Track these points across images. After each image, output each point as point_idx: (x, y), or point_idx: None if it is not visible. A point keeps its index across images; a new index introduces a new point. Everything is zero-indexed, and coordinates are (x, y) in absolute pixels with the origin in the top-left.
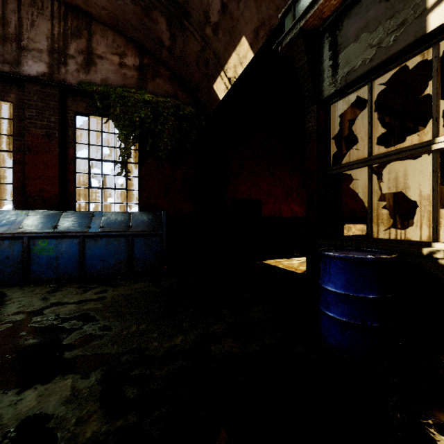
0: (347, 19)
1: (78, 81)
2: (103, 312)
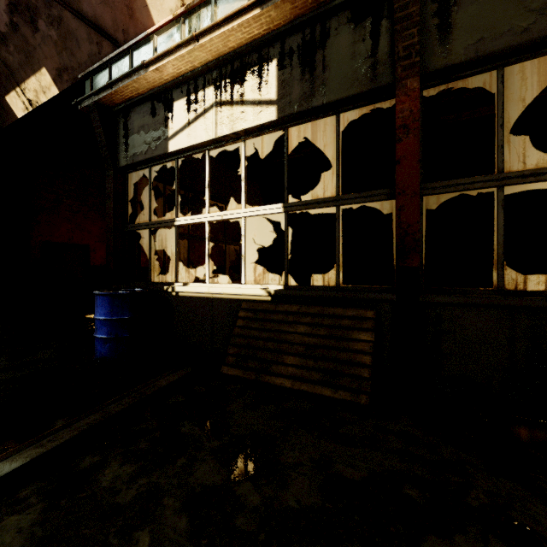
0: (133, 112)
1: None
2: None
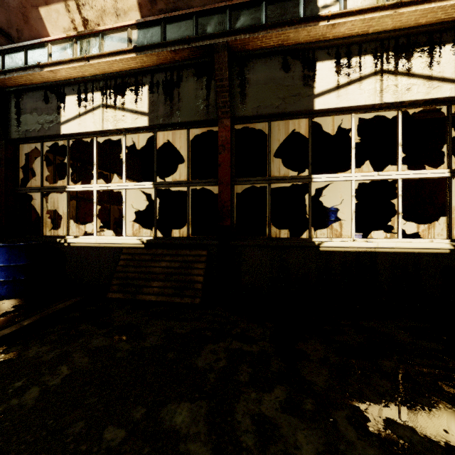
0: (26, 96)
1: None
2: None
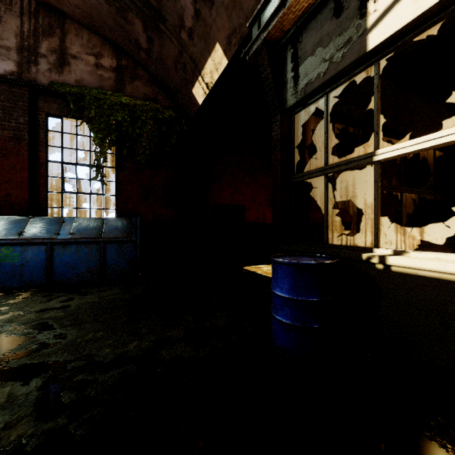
0: (305, 32)
1: (50, 81)
2: (63, 320)
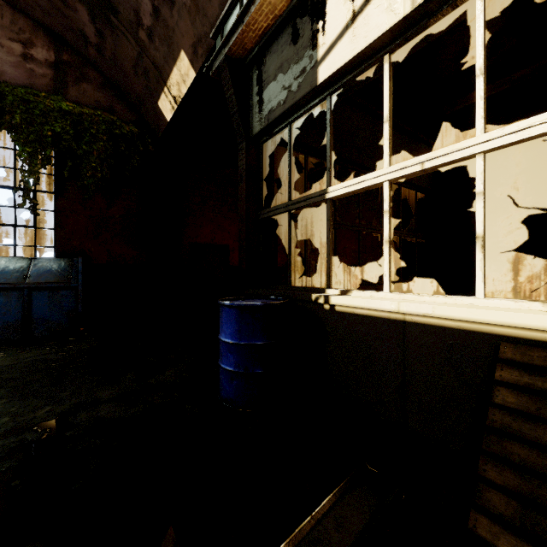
0: (269, 54)
1: None
2: None
